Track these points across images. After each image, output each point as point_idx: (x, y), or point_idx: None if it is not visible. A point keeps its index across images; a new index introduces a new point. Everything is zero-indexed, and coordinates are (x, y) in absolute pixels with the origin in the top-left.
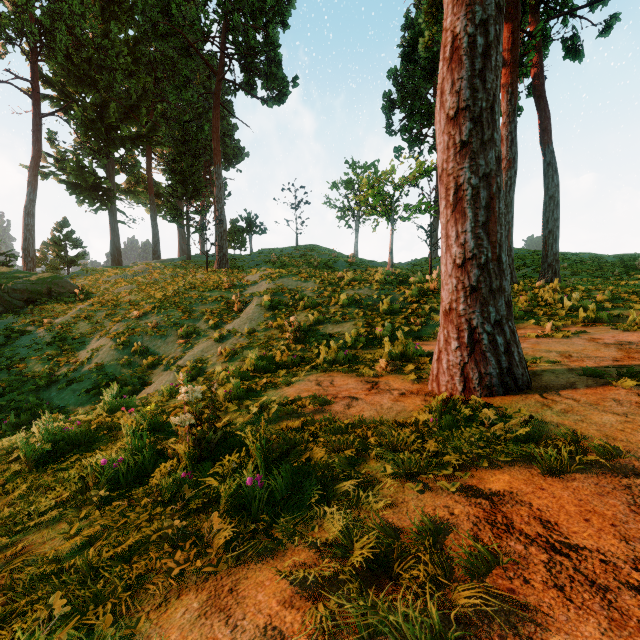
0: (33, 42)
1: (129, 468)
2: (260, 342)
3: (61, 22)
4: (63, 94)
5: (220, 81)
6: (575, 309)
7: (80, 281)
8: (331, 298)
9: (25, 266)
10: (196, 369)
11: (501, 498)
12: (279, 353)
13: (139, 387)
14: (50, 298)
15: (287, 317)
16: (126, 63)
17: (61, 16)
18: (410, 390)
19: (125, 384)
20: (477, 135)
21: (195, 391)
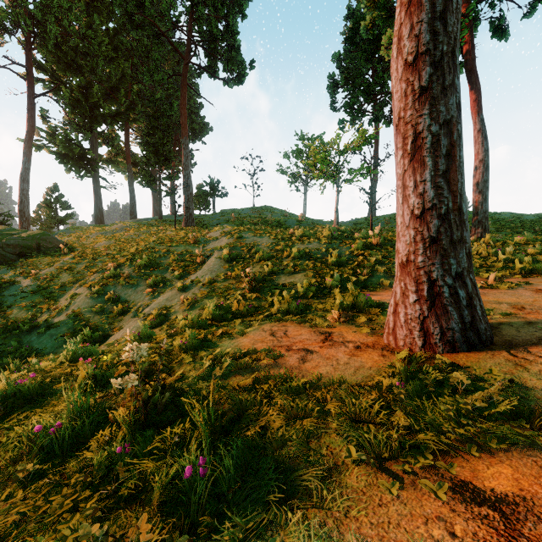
0: (27, 33)
1: (66, 434)
2: (219, 291)
3: (51, 15)
4: (53, 78)
5: (187, 64)
6: (509, 261)
7: (66, 237)
8: (283, 252)
9: (21, 225)
10: (160, 316)
11: (514, 509)
12: (236, 302)
13: (110, 332)
14: (39, 252)
15: (244, 269)
16: (107, 51)
17: (51, 10)
18: (365, 343)
19: (97, 329)
20: (438, 80)
21: (141, 349)
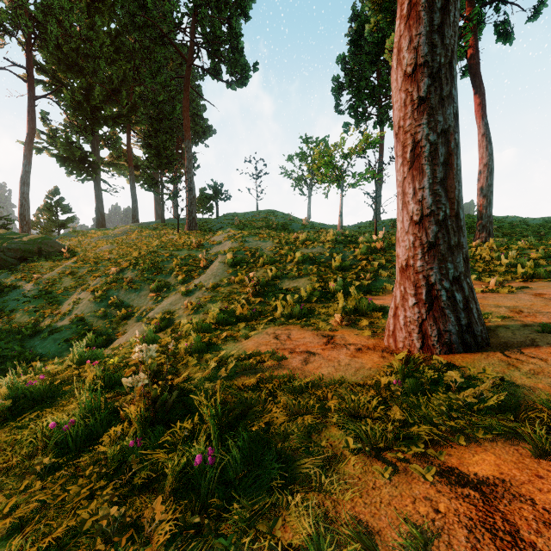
0: (28, 34)
1: (79, 431)
2: (223, 296)
3: (52, 16)
4: (54, 79)
5: (190, 66)
6: (512, 266)
7: (67, 241)
8: (287, 256)
9: (21, 229)
10: (164, 321)
11: (493, 489)
12: (240, 306)
13: (113, 337)
14: (40, 256)
15: (248, 273)
16: (109, 52)
17: (52, 11)
18: (366, 345)
19: (101, 334)
20: (435, 91)
21: (150, 350)
